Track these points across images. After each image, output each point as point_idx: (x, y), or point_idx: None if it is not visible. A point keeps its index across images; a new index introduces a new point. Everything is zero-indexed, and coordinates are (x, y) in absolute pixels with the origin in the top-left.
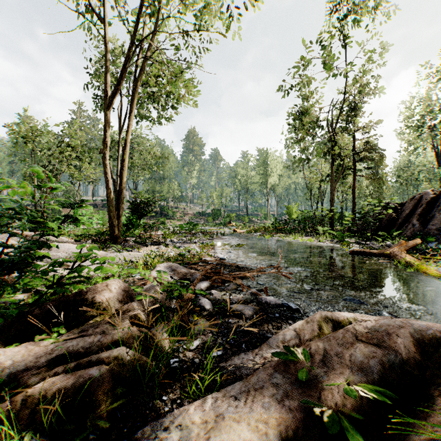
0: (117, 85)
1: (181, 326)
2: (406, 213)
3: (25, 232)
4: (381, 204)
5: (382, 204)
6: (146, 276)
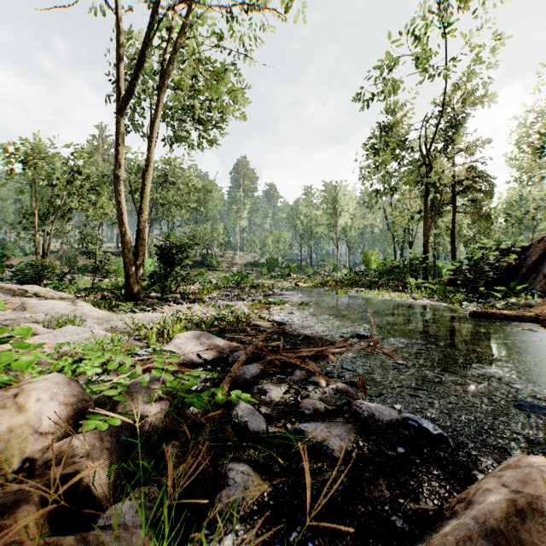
0: (133, 78)
1: (192, 486)
2: (532, 261)
3: (8, 285)
4: (500, 247)
5: (501, 247)
6: (123, 368)
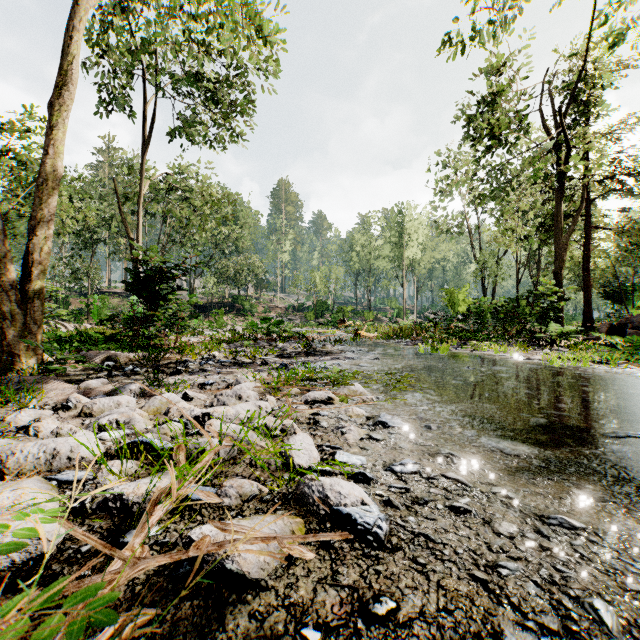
0: None
1: None
2: None
3: None
4: None
5: None
6: None
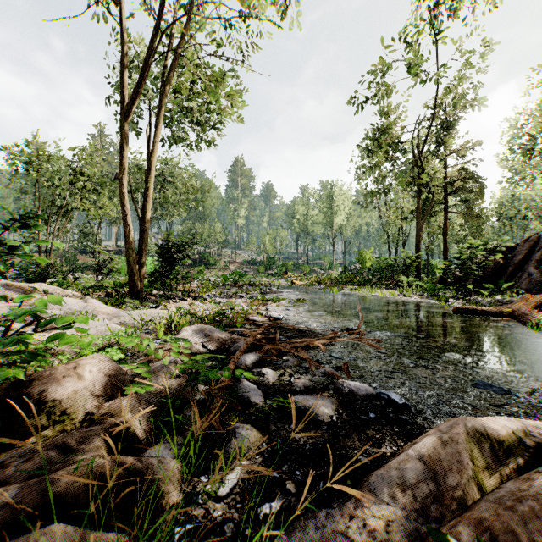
0: (137, 87)
1: (208, 439)
2: (519, 259)
3: (17, 283)
4: (487, 246)
5: (488, 246)
6: (150, 349)
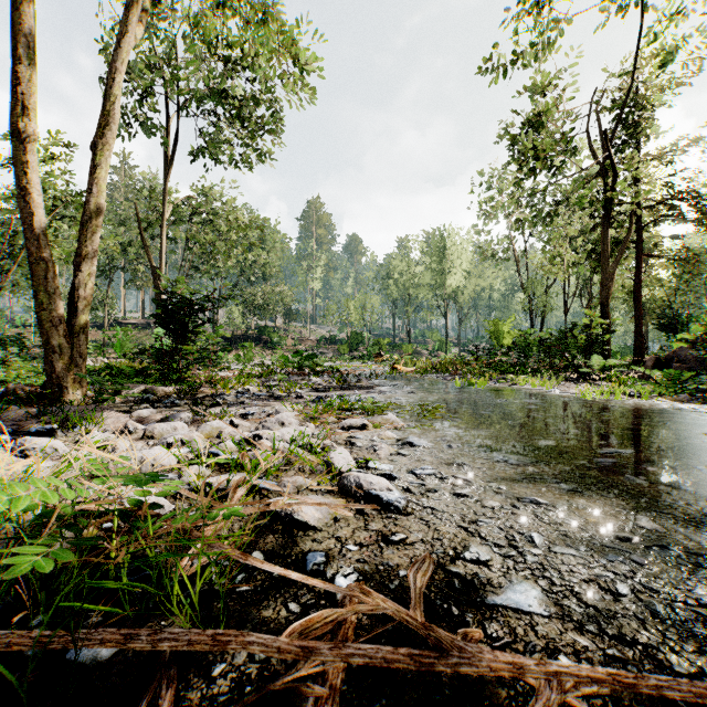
0: None
1: None
2: None
3: None
4: None
5: None
6: None
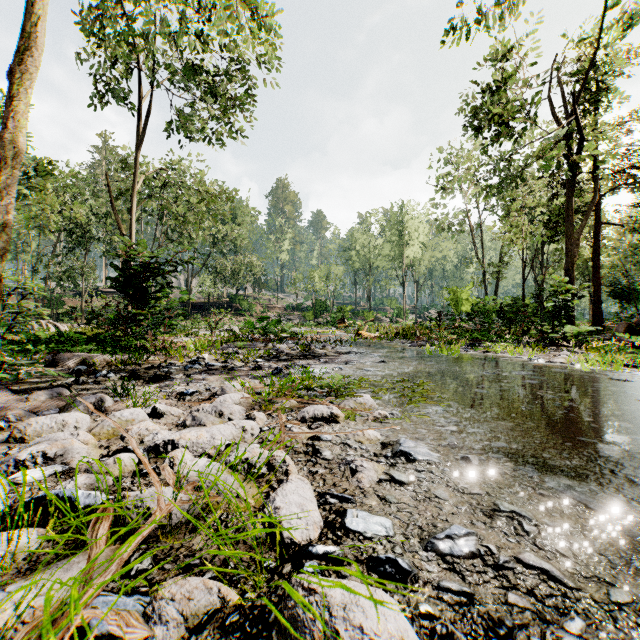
0: None
1: None
2: None
3: None
4: None
5: None
6: None
